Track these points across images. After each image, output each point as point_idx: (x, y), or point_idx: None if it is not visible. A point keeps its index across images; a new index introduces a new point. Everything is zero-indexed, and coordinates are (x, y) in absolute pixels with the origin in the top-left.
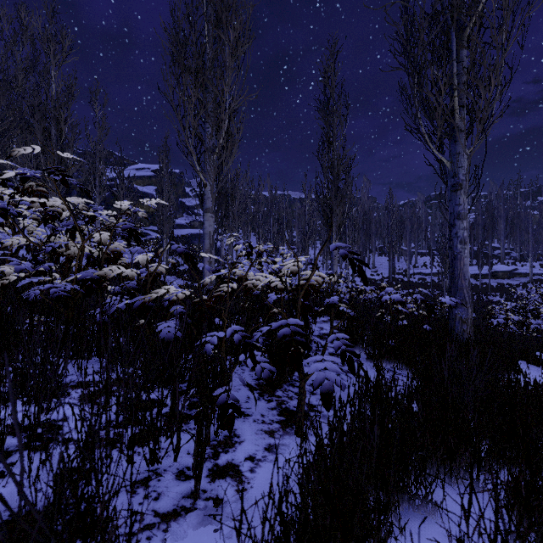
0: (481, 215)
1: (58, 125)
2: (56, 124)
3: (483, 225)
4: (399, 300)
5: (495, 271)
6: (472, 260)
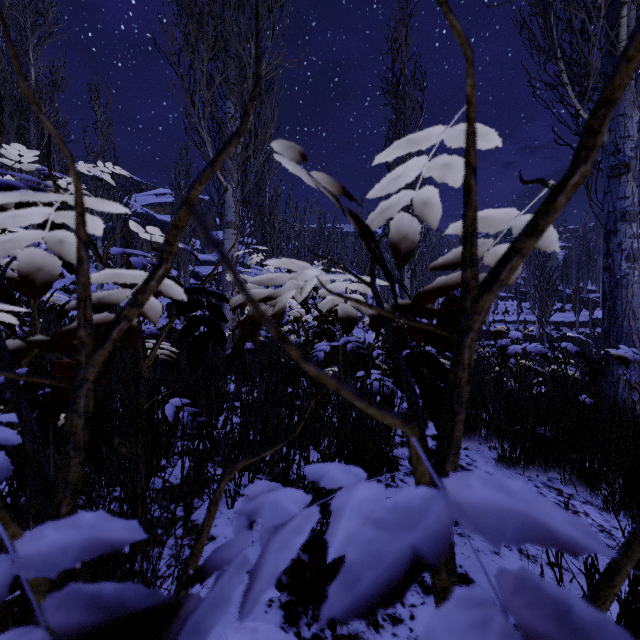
0: (575, 251)
1: (40, 124)
2: (37, 122)
3: (577, 262)
4: (541, 353)
5: (594, 319)
6: (564, 304)
